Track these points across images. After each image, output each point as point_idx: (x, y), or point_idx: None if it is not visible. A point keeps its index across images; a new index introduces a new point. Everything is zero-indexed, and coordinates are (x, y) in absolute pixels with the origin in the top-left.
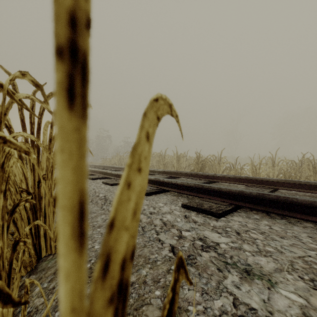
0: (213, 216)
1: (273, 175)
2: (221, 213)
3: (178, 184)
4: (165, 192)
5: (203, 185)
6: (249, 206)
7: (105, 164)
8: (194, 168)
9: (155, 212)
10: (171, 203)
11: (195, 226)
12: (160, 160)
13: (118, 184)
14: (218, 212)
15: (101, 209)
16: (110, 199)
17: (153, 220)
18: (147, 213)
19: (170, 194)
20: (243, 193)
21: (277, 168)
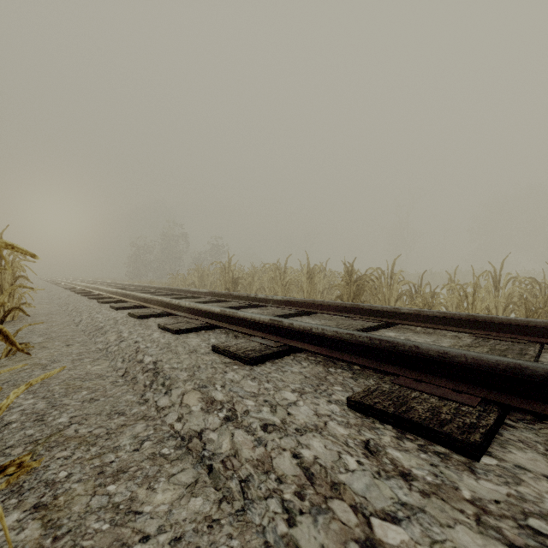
0: (456, 450)
1: (495, 306)
2: (481, 444)
3: (326, 335)
4: (296, 352)
5: (395, 344)
6: (546, 411)
7: (175, 284)
8: (342, 292)
9: (277, 423)
10: (317, 390)
11: (415, 497)
12: (277, 278)
13: (191, 329)
14: (472, 438)
15: (140, 401)
16: (166, 371)
17: (274, 454)
18: (255, 427)
19: (308, 360)
20: (524, 374)
21: (505, 294)
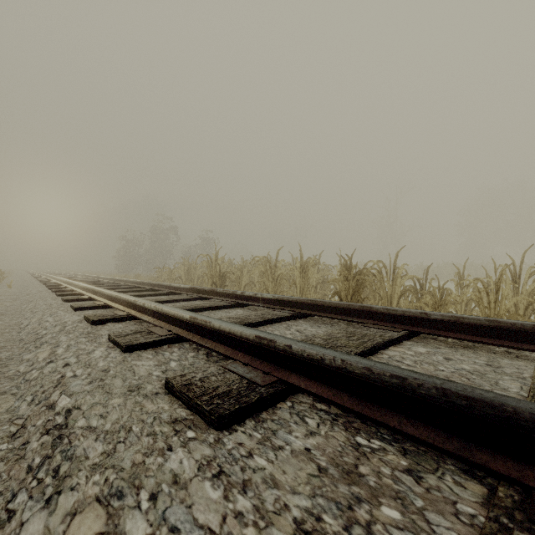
0: None
1: (515, 304)
2: None
3: (351, 373)
4: (296, 392)
5: (510, 414)
6: None
7: (162, 278)
8: (341, 288)
9: None
10: (354, 529)
11: None
12: (267, 272)
13: (149, 344)
14: None
15: None
16: (75, 436)
17: None
18: None
19: (318, 411)
20: None
21: (527, 290)
